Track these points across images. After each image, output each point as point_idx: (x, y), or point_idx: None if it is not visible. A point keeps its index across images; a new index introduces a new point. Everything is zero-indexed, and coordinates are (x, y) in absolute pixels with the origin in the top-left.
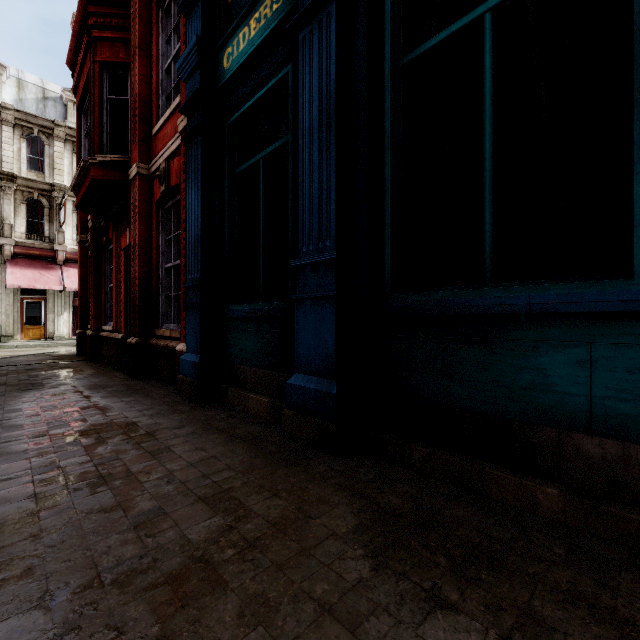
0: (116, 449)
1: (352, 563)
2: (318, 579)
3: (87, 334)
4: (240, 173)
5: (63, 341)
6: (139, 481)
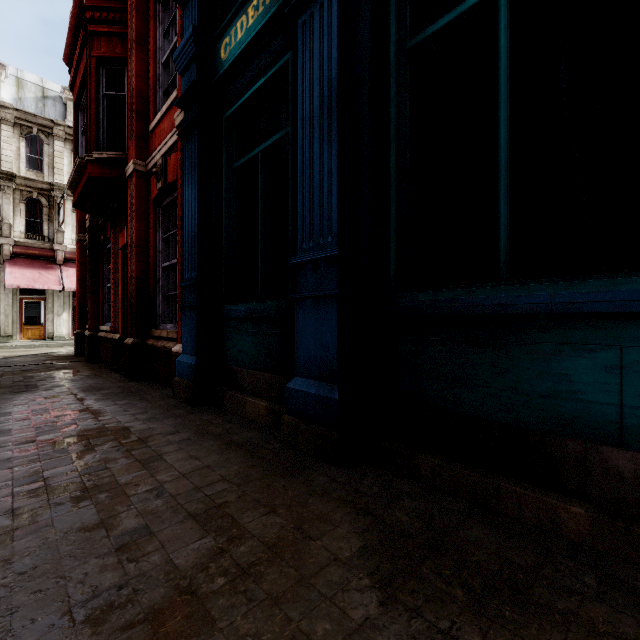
0: (105, 457)
1: (357, 596)
2: (319, 616)
3: (85, 334)
4: (238, 168)
5: (62, 341)
6: (126, 494)
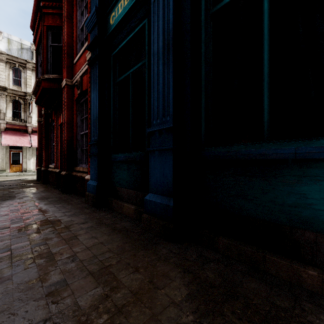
0: (46, 237)
1: None
2: None
3: (41, 169)
4: (119, 82)
5: (31, 173)
6: (55, 260)
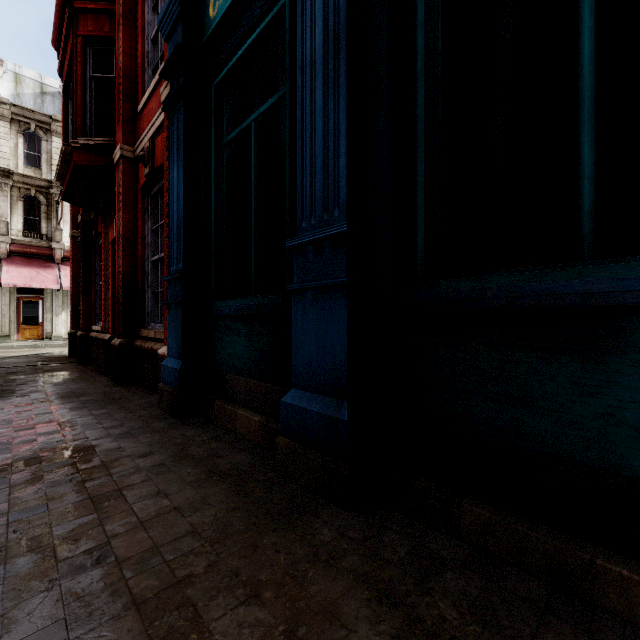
0: (50, 492)
1: None
2: None
3: (77, 334)
4: (229, 143)
5: (60, 341)
6: (55, 558)
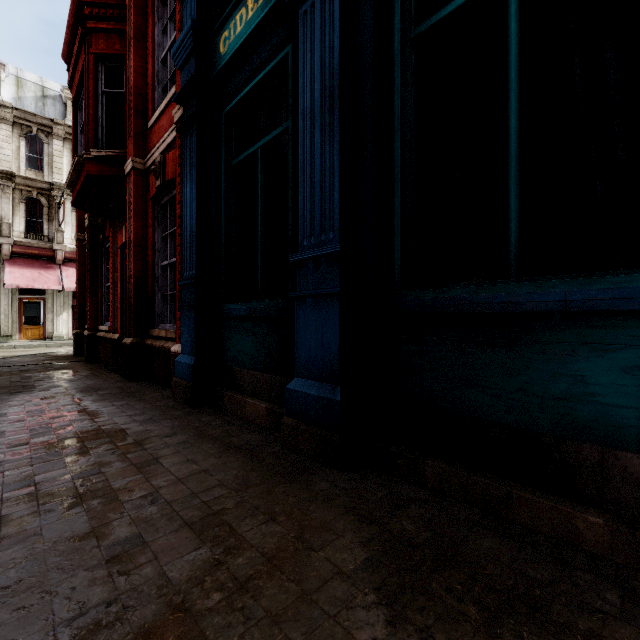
0: (99, 461)
1: (363, 614)
2: (322, 637)
3: (84, 334)
4: (237, 164)
5: (62, 341)
6: (119, 500)
